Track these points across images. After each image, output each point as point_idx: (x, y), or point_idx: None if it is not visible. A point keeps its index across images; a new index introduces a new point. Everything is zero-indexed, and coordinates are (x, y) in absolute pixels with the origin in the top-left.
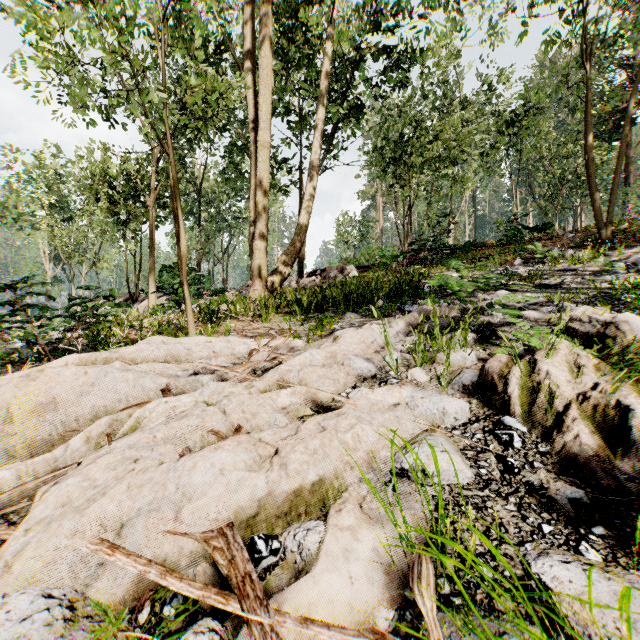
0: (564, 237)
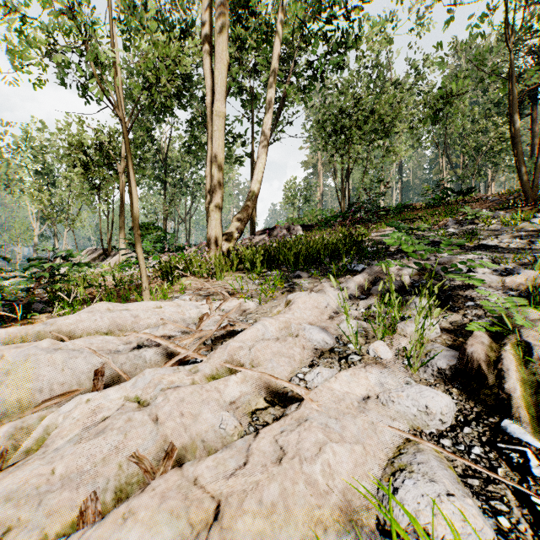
0: (488, 200)
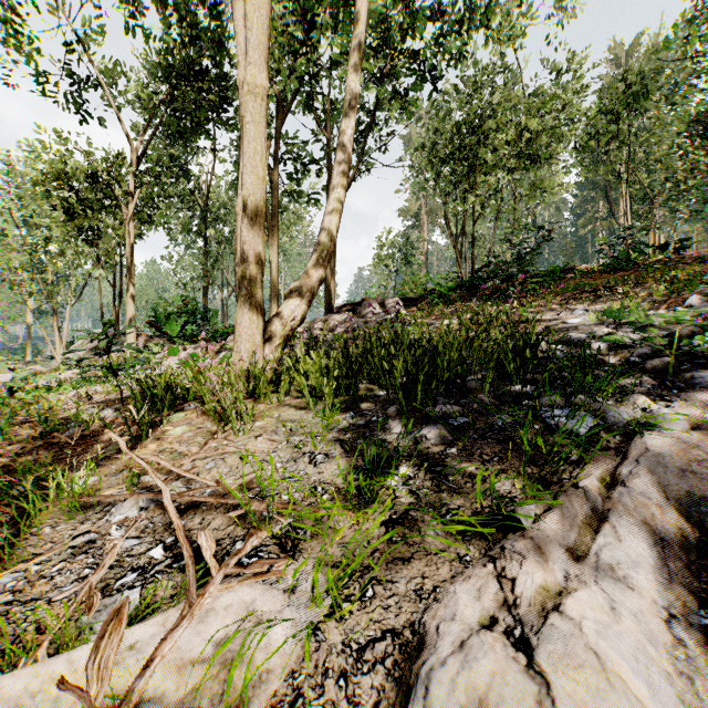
0: None
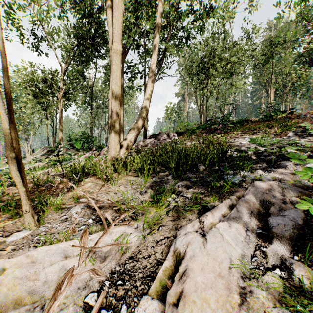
0: (309, 117)
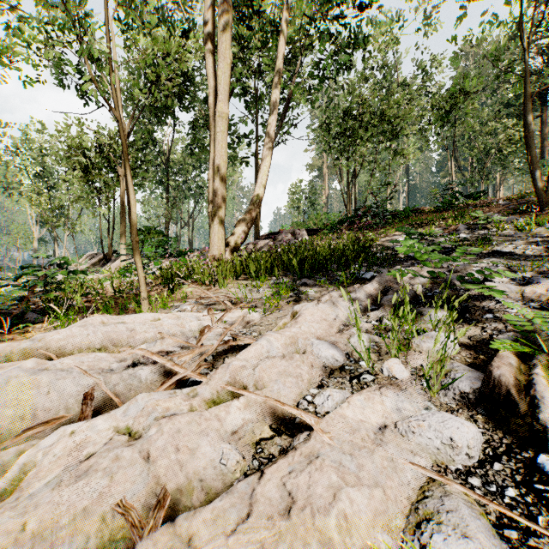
0: (499, 204)
